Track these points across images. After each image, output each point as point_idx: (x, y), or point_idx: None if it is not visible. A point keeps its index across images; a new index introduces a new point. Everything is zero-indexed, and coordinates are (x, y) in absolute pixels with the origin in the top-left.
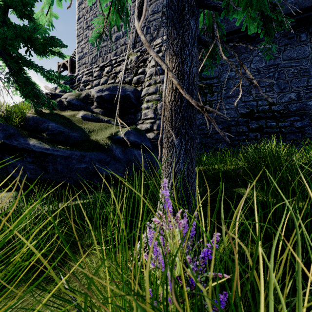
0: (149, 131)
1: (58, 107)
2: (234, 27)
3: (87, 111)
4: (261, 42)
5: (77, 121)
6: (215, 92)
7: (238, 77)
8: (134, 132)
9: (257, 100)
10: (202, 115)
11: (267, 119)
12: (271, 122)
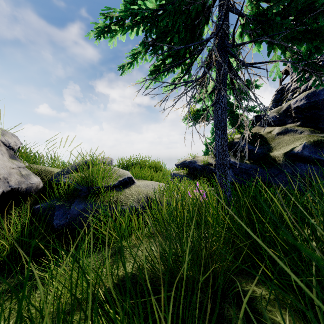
0: None
1: (261, 126)
2: None
3: (284, 124)
4: None
5: (269, 138)
6: None
7: None
8: (312, 145)
9: None
10: None
11: None
12: None
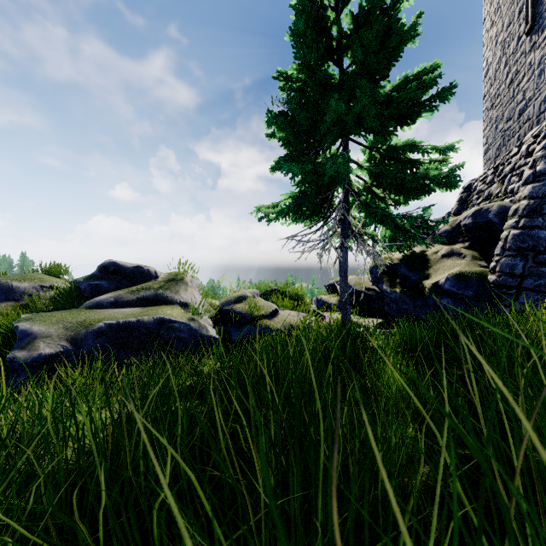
0: (493, 273)
1: (431, 242)
2: None
3: (455, 243)
4: None
5: (433, 260)
6: None
7: None
8: (453, 278)
9: None
10: None
11: None
12: None
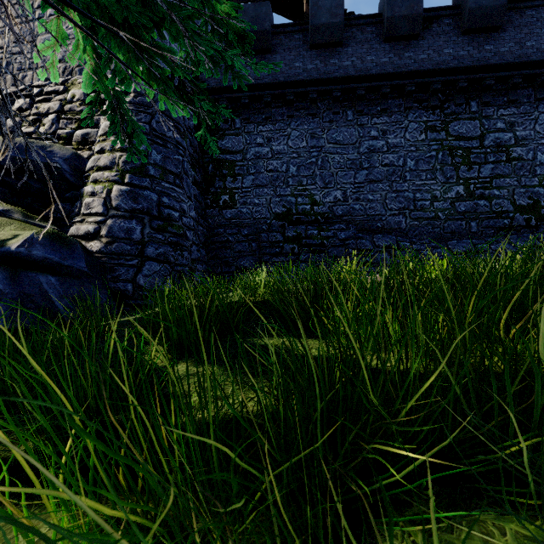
0: (94, 238)
1: None
2: (265, 78)
3: None
4: (301, 110)
5: None
6: (238, 175)
7: (271, 157)
8: (47, 240)
9: (296, 195)
10: (219, 210)
11: (309, 224)
12: (313, 230)
